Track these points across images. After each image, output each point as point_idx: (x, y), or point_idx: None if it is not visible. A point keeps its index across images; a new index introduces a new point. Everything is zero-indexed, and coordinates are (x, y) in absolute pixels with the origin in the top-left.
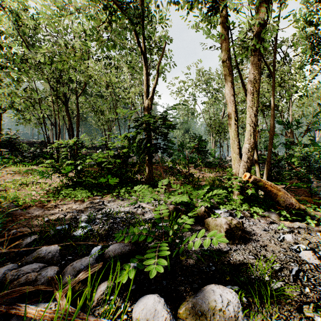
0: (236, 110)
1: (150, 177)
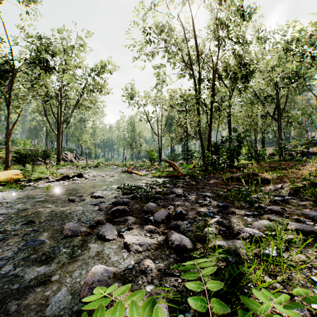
0: (208, 141)
1: (230, 165)
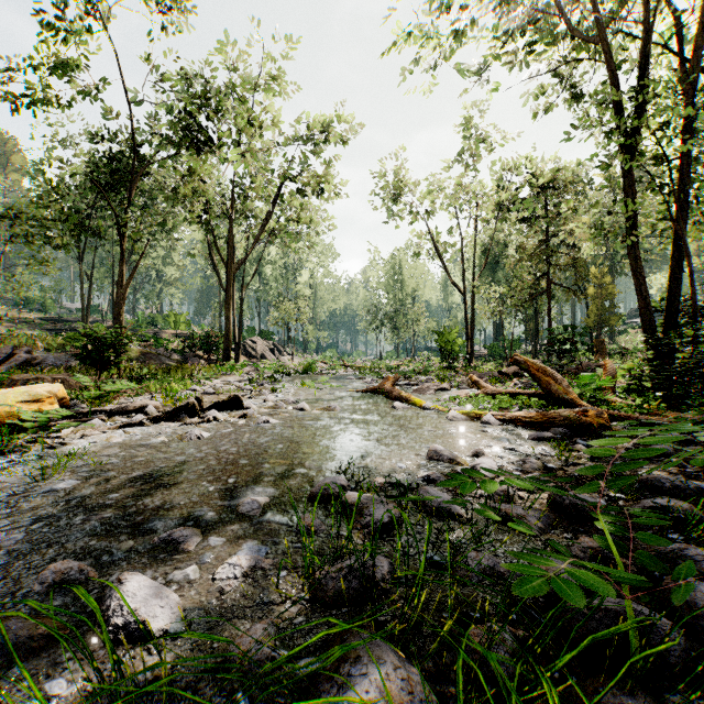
0: (669, 289)
1: None
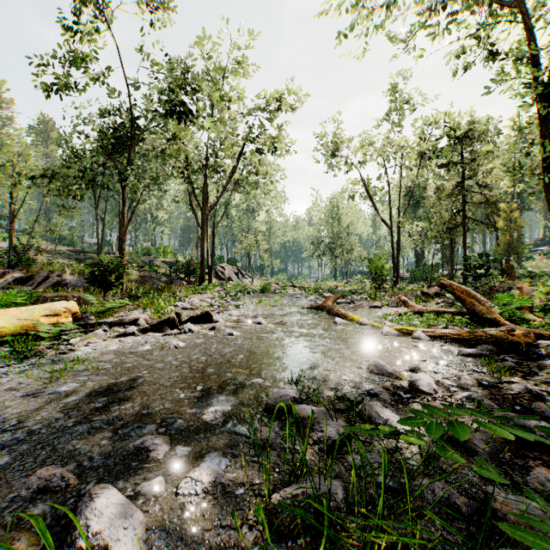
0: None
1: None
